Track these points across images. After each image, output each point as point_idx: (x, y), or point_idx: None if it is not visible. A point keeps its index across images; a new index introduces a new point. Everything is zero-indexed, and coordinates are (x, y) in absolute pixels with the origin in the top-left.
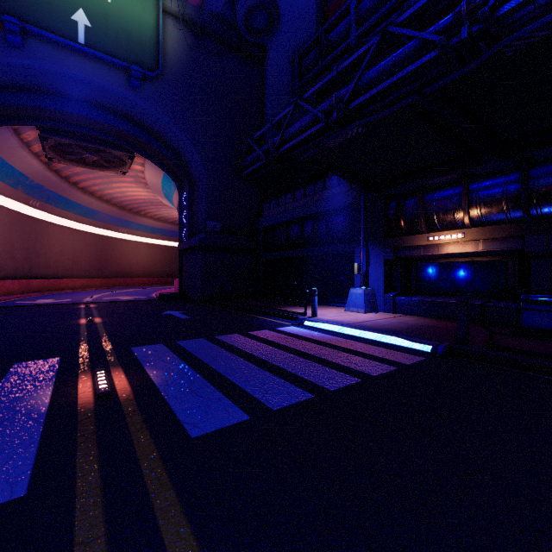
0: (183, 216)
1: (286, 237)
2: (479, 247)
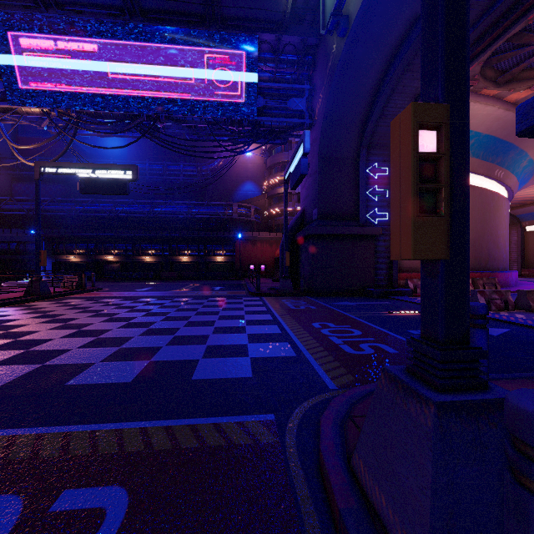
0: None
1: None
2: (79, 260)
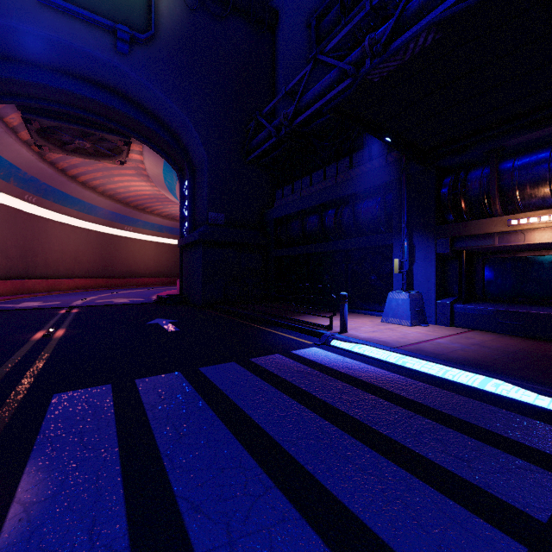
0: (184, 208)
1: (302, 230)
2: None
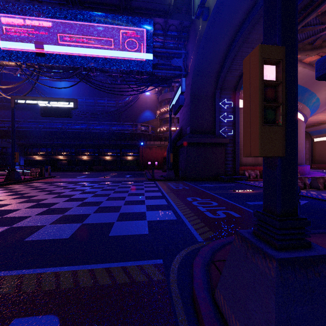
0: None
1: None
2: (41, 158)
